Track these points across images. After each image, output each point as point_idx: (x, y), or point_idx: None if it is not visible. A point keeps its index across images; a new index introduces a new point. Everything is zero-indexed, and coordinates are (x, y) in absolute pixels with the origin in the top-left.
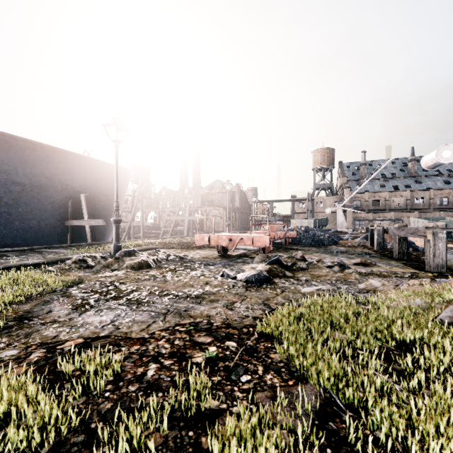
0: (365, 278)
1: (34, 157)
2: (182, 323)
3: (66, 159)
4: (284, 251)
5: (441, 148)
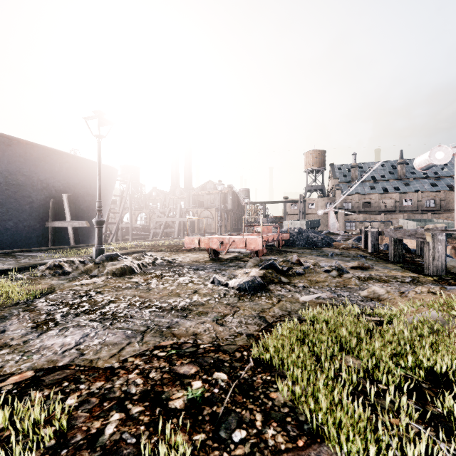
0: (365, 283)
1: (10, 153)
2: (163, 345)
3: (46, 156)
4: (277, 254)
5: (434, 150)
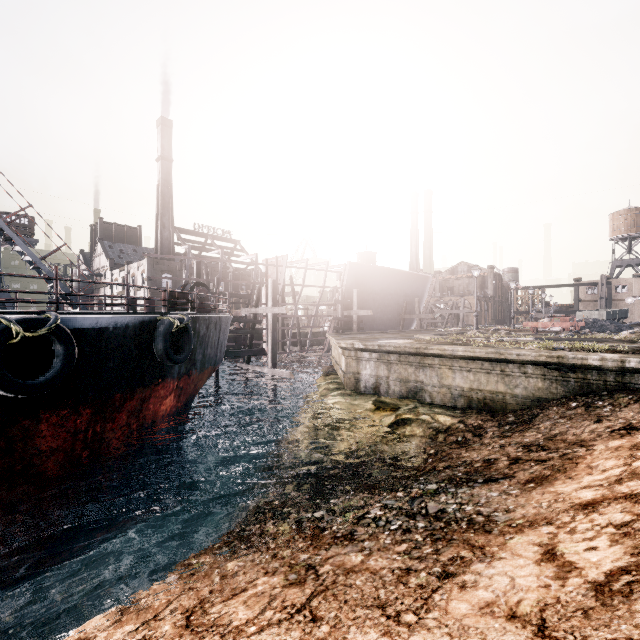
0: None
1: (398, 279)
2: None
3: (407, 277)
4: None
5: None
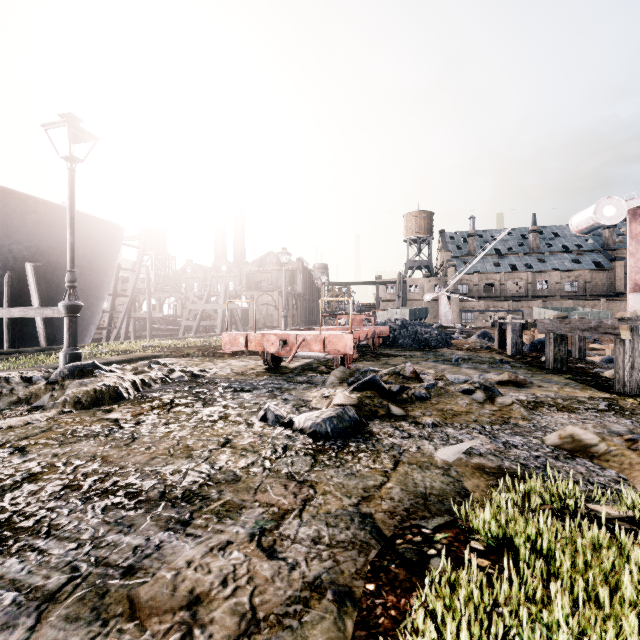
0: (538, 415)
1: None
2: None
3: None
4: (374, 359)
5: (601, 203)
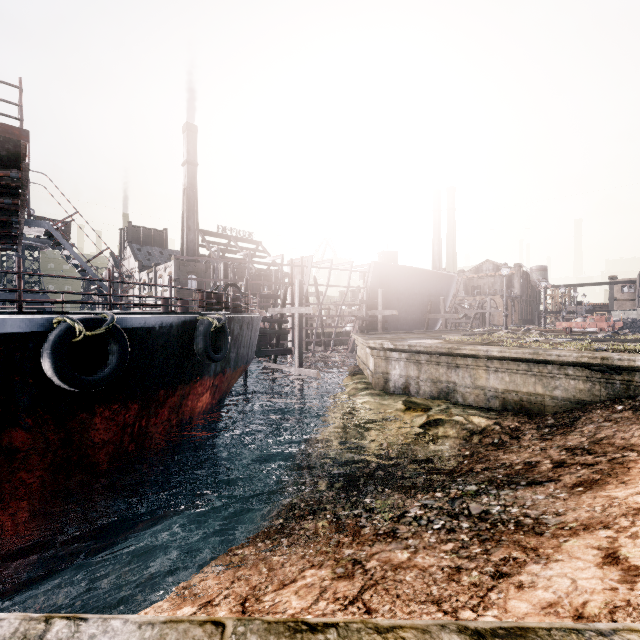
0: None
1: (422, 278)
2: None
3: (432, 276)
4: None
5: None
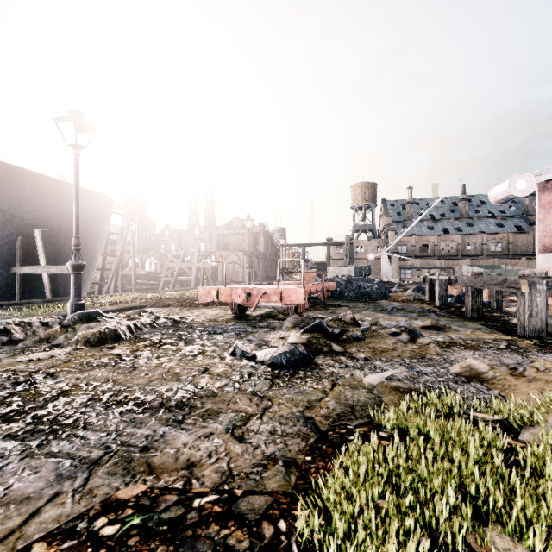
0: (449, 352)
1: None
2: (120, 501)
3: (10, 177)
4: (323, 309)
5: (514, 178)
